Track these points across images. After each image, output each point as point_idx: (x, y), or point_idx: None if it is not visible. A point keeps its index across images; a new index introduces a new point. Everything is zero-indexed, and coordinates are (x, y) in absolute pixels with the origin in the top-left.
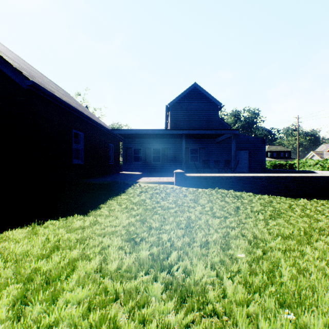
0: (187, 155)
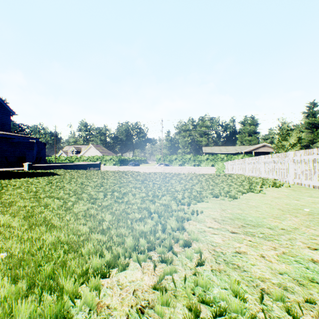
0: None
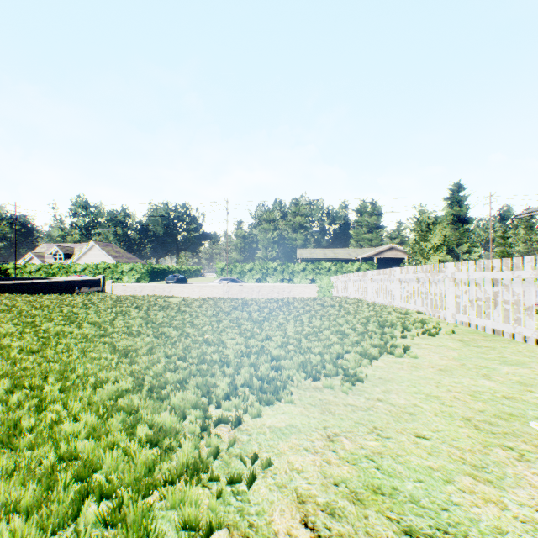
0: None
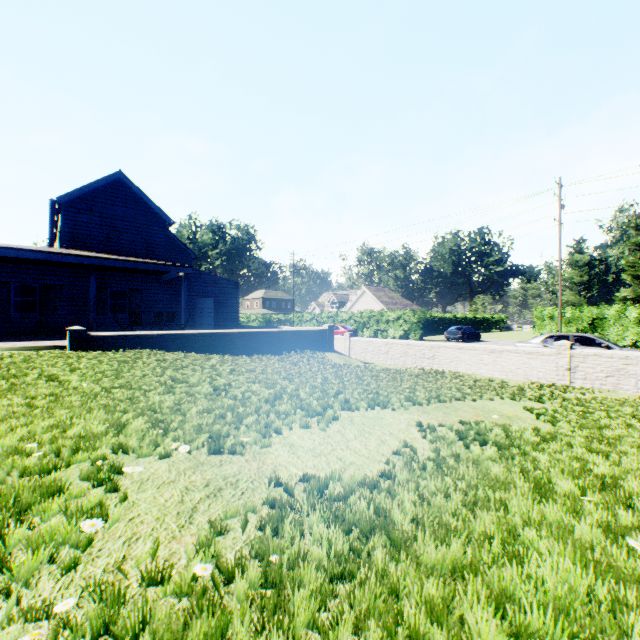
0: (105, 302)
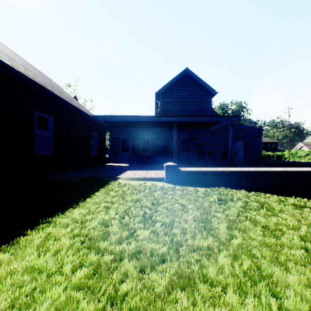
0: (178, 145)
